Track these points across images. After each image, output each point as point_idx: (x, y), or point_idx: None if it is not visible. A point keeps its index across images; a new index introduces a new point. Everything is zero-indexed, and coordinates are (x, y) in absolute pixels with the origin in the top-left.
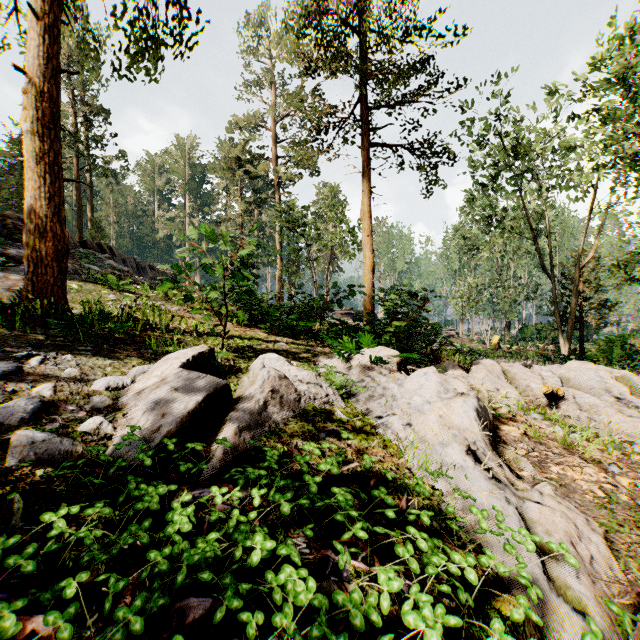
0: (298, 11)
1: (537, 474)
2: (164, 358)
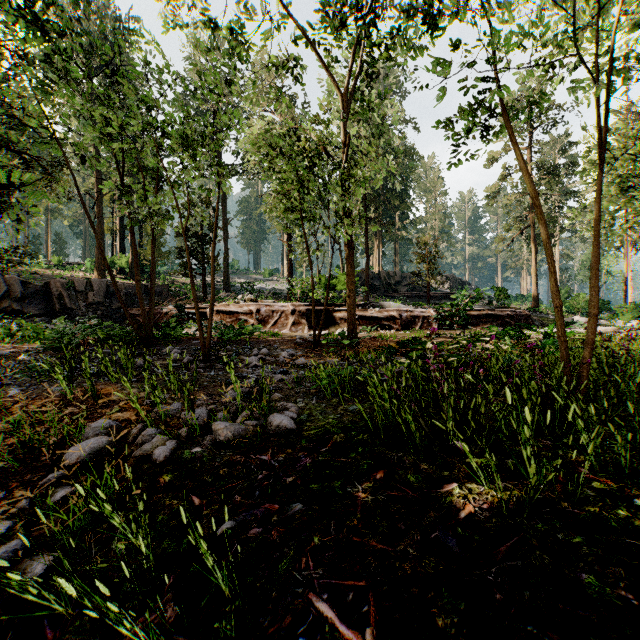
0: None
1: None
2: (573, 317)
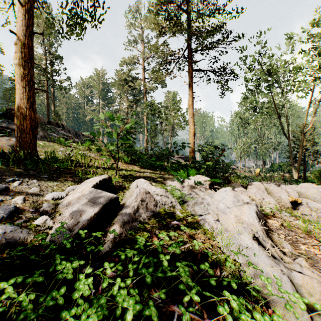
0: (155, 2)
1: (293, 251)
2: (84, 182)
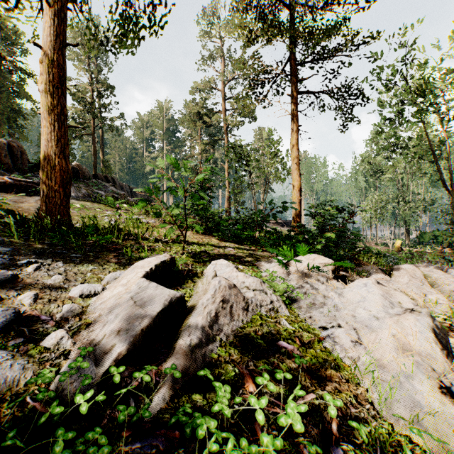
0: None
1: None
2: (133, 266)
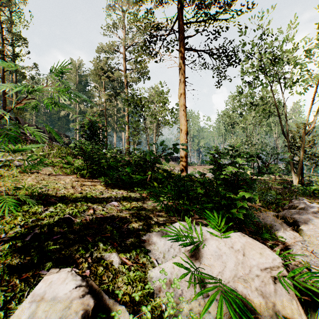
0: None
1: None
2: None
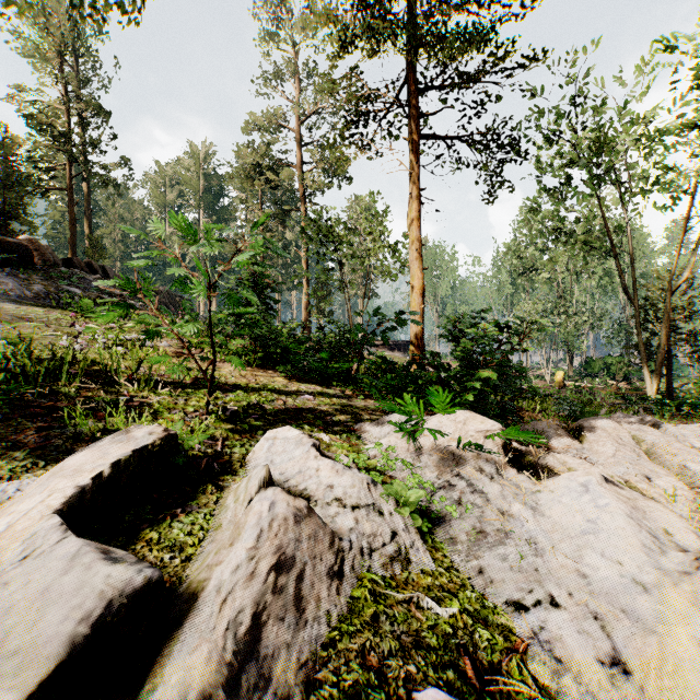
0: None
1: None
2: (58, 465)
